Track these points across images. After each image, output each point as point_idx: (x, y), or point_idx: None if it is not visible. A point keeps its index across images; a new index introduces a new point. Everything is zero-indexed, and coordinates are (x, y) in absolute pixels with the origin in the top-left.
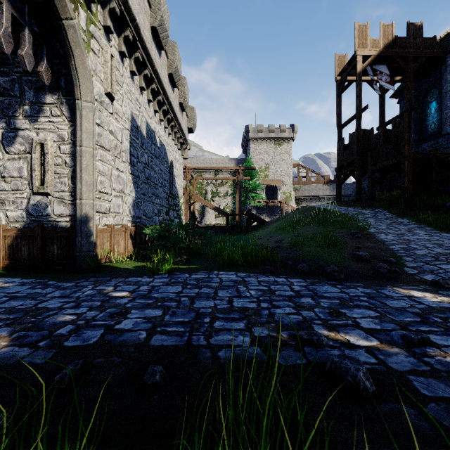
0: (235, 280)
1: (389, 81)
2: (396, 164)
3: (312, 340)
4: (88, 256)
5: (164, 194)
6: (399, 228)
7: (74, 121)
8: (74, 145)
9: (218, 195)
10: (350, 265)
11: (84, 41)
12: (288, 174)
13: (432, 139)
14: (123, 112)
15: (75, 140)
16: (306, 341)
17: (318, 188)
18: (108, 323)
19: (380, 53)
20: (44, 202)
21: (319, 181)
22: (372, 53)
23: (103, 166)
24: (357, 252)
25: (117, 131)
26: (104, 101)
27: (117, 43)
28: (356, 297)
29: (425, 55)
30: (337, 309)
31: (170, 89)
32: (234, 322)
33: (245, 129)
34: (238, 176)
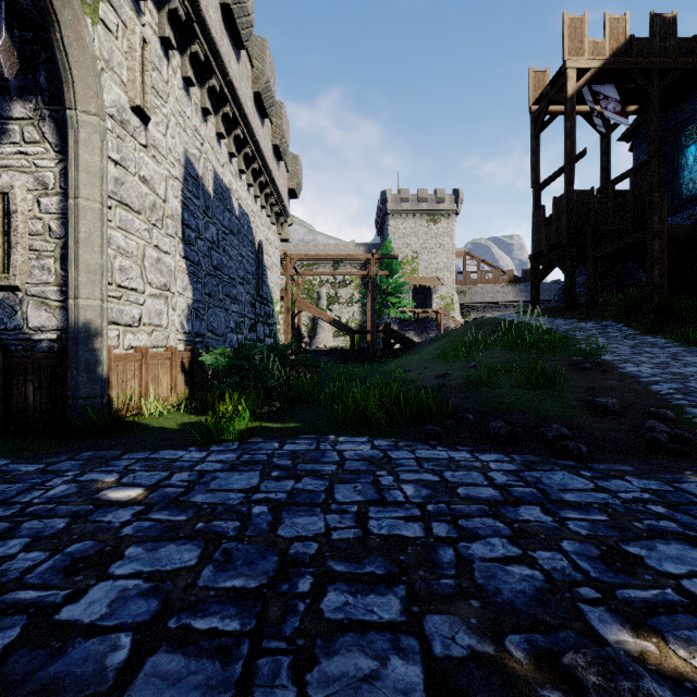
0: (369, 458)
1: (620, 112)
2: (637, 245)
3: (618, 695)
4: (92, 407)
5: (248, 296)
6: (654, 353)
7: (65, 152)
8: (66, 197)
9: (338, 301)
10: (588, 423)
11: (83, 2)
12: (449, 267)
13: (690, 207)
14: (168, 148)
15: (67, 186)
16: (600, 695)
17: (496, 291)
18: (48, 599)
19: (605, 63)
20: (10, 305)
21: (498, 278)
22: (592, 63)
23: (127, 239)
24: (596, 398)
25: (155, 180)
26: (129, 121)
27: (155, 21)
28: (637, 503)
29: (679, 68)
30: (615, 544)
31: (257, 120)
32: (374, 593)
33: (381, 196)
34: (370, 270)
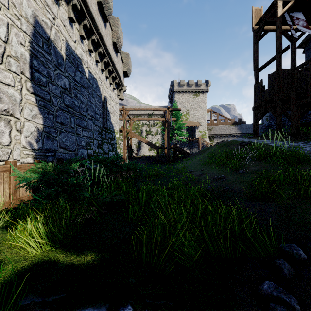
0: None
1: (306, 26)
2: None
3: None
4: None
5: (96, 127)
6: None
7: None
8: None
9: (150, 133)
10: None
11: None
12: (203, 117)
13: None
14: (11, 2)
15: None
16: None
17: (226, 128)
18: None
19: None
20: None
21: (227, 122)
22: None
23: None
24: None
25: None
26: None
27: None
28: None
29: None
30: None
31: (100, 21)
32: None
33: (171, 83)
34: (167, 116)
